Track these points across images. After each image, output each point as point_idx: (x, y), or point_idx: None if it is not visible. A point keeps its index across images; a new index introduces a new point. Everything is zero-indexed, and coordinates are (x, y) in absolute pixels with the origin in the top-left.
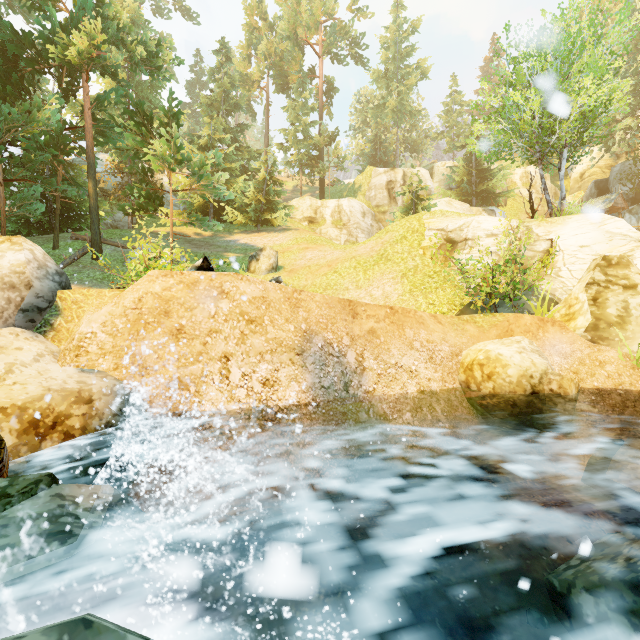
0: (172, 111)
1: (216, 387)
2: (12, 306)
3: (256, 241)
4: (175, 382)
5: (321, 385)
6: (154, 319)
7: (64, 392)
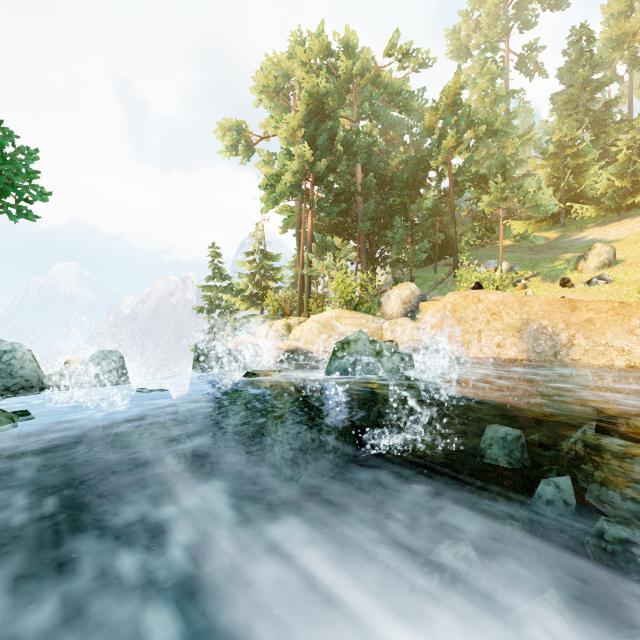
0: (500, 163)
1: (475, 346)
2: (405, 310)
3: (608, 233)
4: (458, 342)
5: (534, 351)
6: (450, 314)
7: (417, 340)
